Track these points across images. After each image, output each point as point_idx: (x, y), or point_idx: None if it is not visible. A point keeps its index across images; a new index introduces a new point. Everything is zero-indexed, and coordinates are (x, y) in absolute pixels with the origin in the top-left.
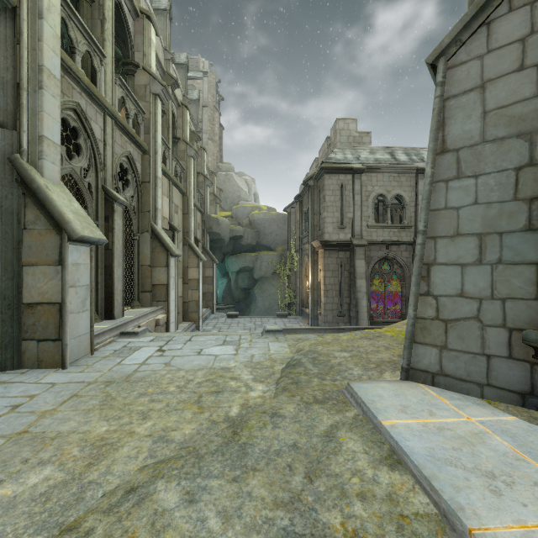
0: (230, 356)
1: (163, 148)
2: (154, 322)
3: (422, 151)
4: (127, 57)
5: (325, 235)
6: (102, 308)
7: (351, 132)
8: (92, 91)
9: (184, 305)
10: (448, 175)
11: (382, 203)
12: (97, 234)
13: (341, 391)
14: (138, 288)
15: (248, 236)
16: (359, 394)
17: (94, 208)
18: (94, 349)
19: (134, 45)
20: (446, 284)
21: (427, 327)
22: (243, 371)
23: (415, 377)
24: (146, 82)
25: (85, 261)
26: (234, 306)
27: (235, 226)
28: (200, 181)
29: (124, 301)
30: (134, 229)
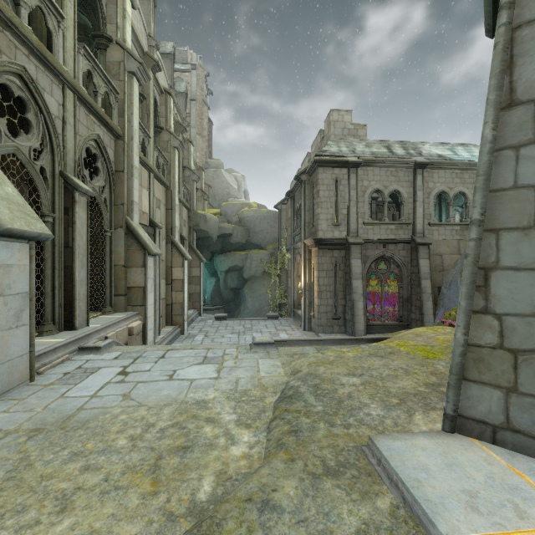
0: (210, 380)
1: (142, 135)
2: (126, 331)
3: (419, 145)
4: (97, 29)
5: (319, 233)
6: (61, 316)
7: (346, 124)
8: (44, 55)
9: (167, 308)
10: (519, 138)
11: (375, 201)
12: (38, 226)
13: (361, 449)
14: (110, 291)
15: (237, 234)
16: (393, 465)
17: (50, 197)
18: (38, 372)
19: (107, 16)
20: (516, 298)
21: (484, 358)
22: (224, 406)
23: (466, 428)
24: (120, 59)
25: (20, 261)
26: (223, 307)
27: (224, 223)
28: (186, 176)
29: (95, 306)
30: (106, 225)
